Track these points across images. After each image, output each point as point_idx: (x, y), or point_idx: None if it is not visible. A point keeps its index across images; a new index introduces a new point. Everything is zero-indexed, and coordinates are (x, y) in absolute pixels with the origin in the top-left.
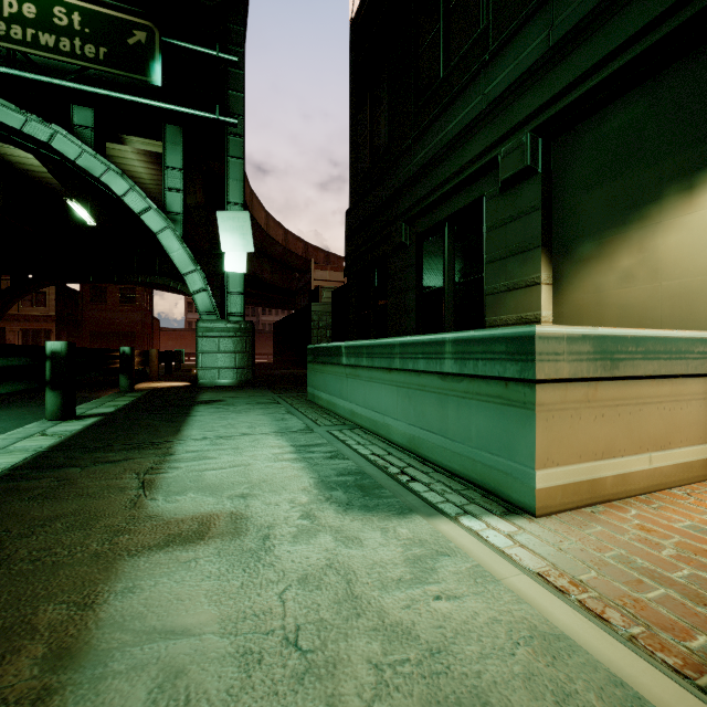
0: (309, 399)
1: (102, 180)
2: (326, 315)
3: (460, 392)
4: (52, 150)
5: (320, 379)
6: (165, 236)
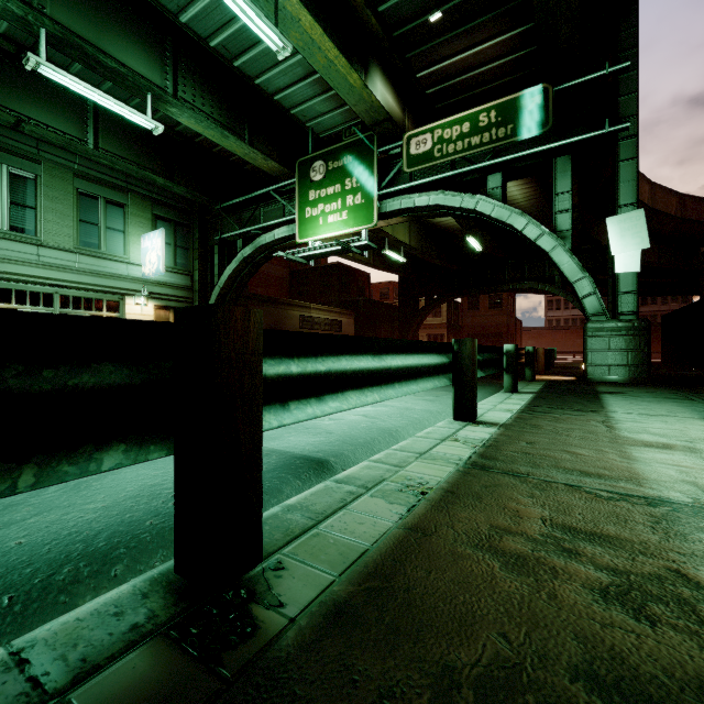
0: None
1: (507, 223)
2: None
3: None
4: (475, 213)
5: None
6: (555, 254)
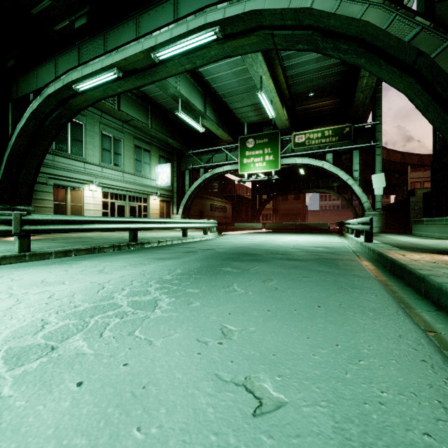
0: (412, 235)
1: (335, 173)
2: (419, 203)
3: (445, 226)
4: (321, 167)
5: (417, 228)
6: (353, 186)
